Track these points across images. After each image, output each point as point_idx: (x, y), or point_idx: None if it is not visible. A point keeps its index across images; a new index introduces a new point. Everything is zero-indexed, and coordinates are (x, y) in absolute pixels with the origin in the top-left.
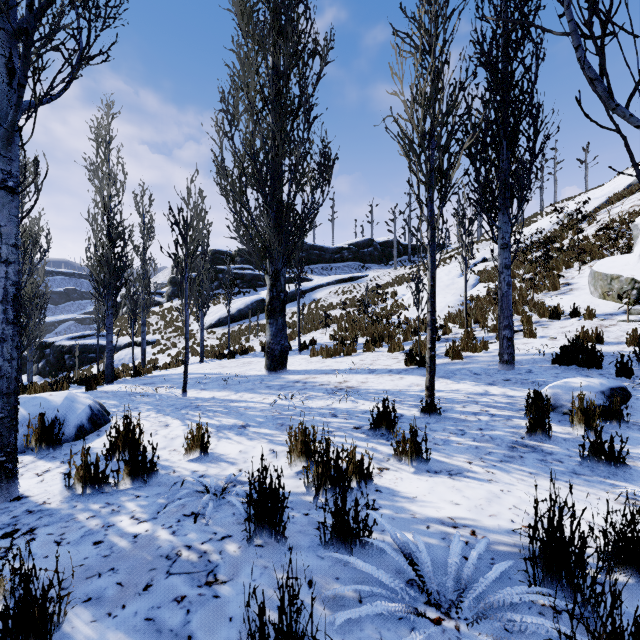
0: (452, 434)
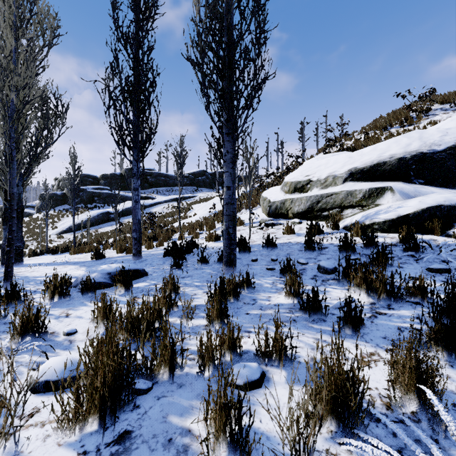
0: None
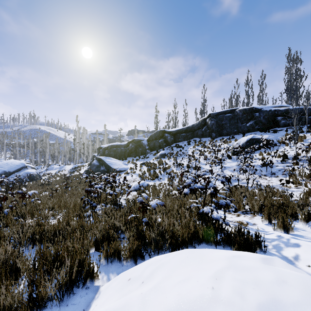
0: None
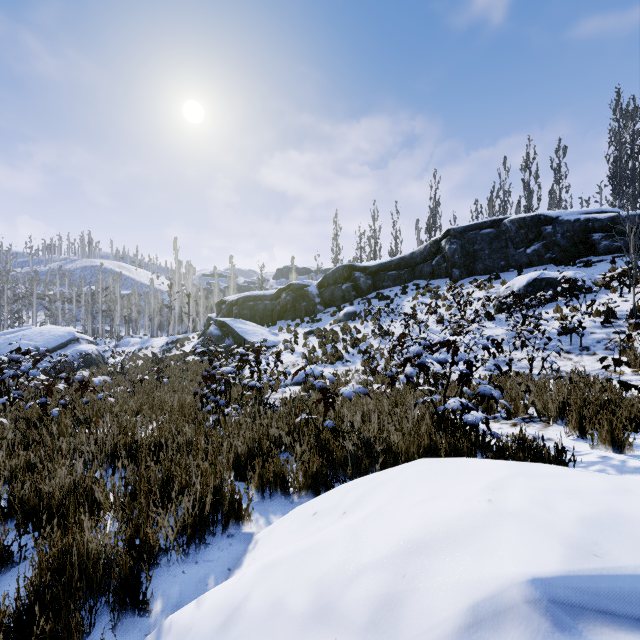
0: None
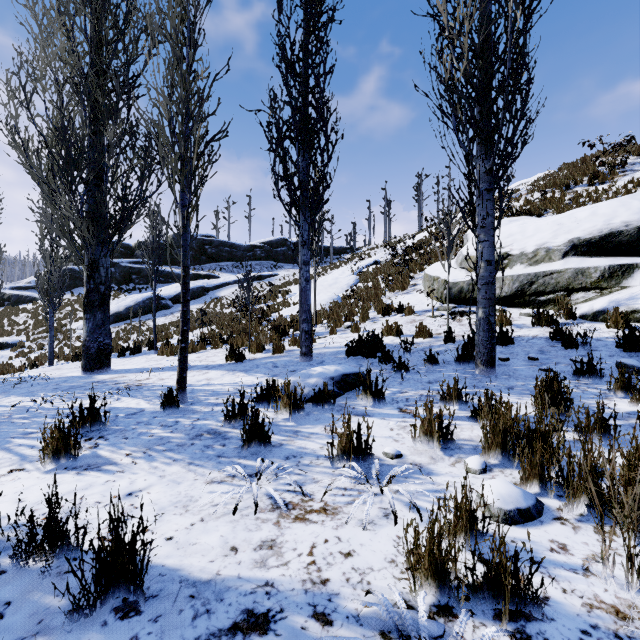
0: (160, 426)
